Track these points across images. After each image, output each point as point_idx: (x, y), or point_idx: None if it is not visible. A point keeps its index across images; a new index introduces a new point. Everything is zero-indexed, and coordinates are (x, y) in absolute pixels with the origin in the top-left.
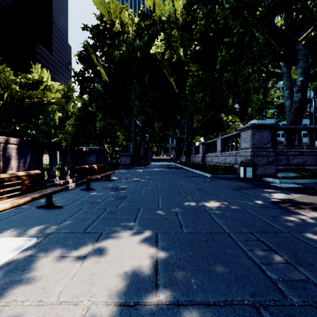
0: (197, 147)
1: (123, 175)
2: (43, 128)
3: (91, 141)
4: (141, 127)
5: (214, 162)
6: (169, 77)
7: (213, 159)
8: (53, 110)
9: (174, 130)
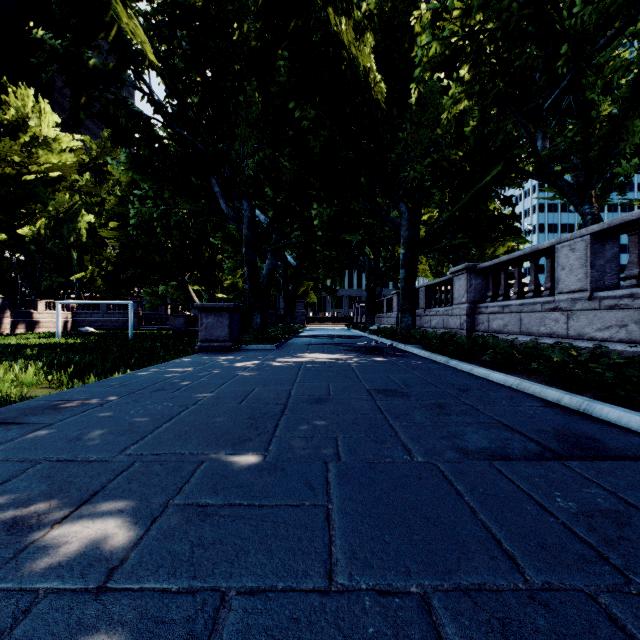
0: (438, 285)
1: (108, 421)
2: (53, 248)
3: (154, 278)
4: (270, 223)
5: (541, 334)
6: (356, 49)
7: (530, 322)
8: (76, 208)
9: (361, 247)
